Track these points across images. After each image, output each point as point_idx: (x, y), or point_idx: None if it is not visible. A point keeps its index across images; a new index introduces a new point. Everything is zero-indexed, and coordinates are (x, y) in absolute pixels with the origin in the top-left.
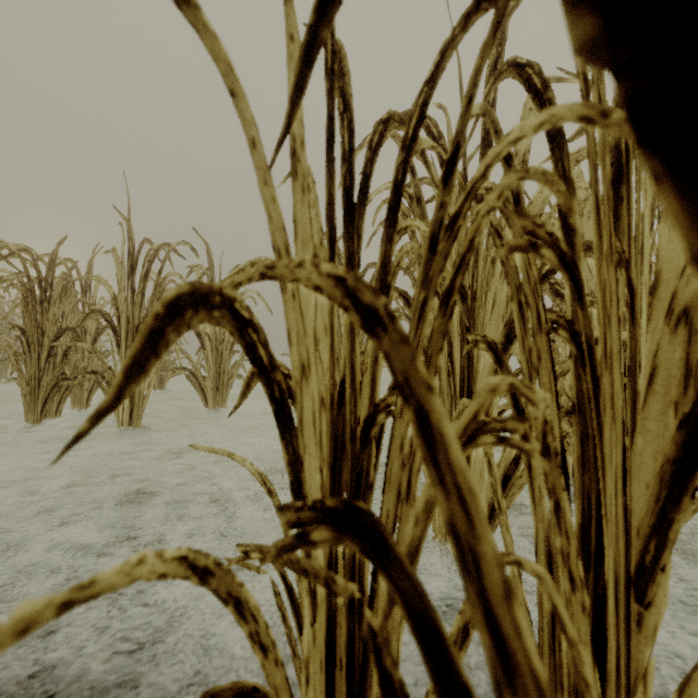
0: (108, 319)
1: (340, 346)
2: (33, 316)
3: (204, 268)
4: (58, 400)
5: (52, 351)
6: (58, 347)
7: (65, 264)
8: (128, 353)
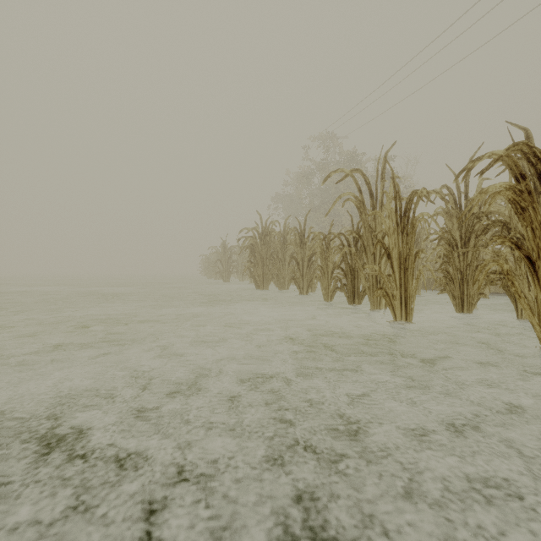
0: None
1: None
2: None
3: None
4: None
5: None
6: None
7: None
8: None
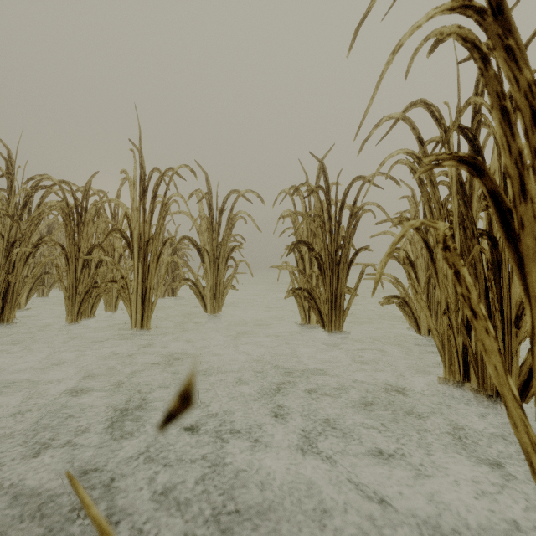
0: (125, 236)
1: (326, 258)
2: (71, 235)
3: (203, 193)
4: (91, 304)
5: (87, 264)
6: (92, 261)
7: (98, 195)
8: (140, 265)
